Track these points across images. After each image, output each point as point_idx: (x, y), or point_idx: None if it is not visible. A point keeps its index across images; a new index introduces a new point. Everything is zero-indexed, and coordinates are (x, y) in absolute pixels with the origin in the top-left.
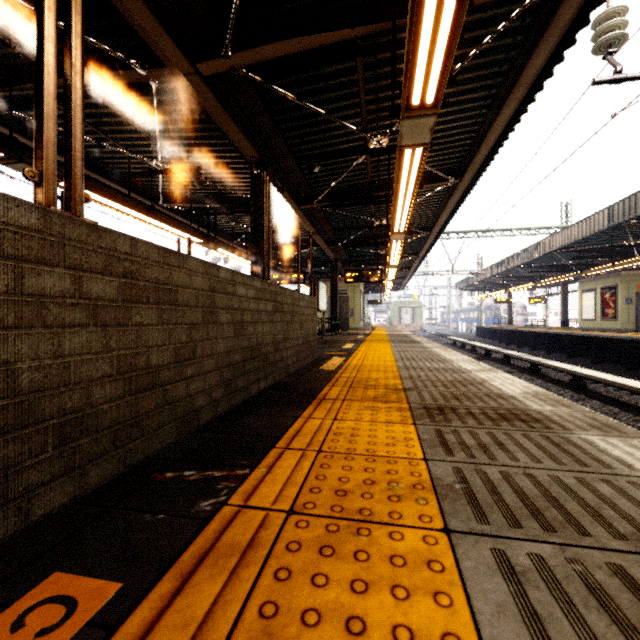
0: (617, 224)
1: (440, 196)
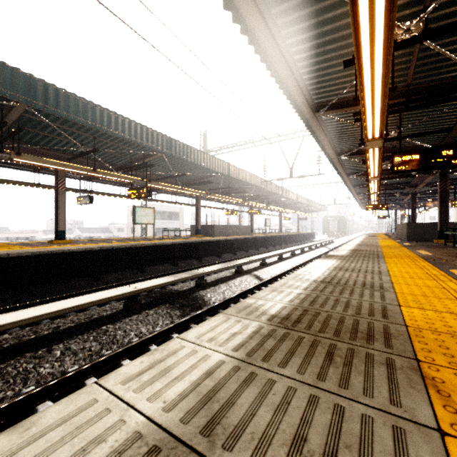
0: (176, 157)
1: (334, 135)
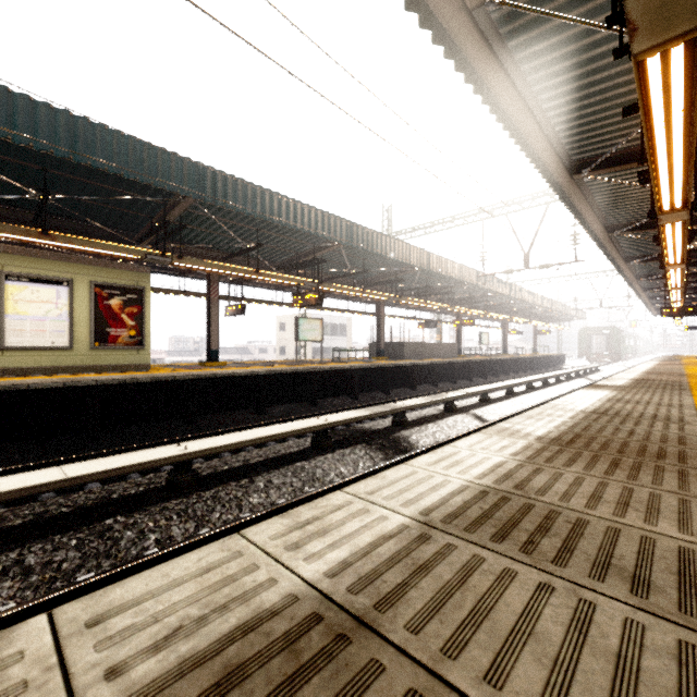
0: (358, 248)
1: (603, 202)
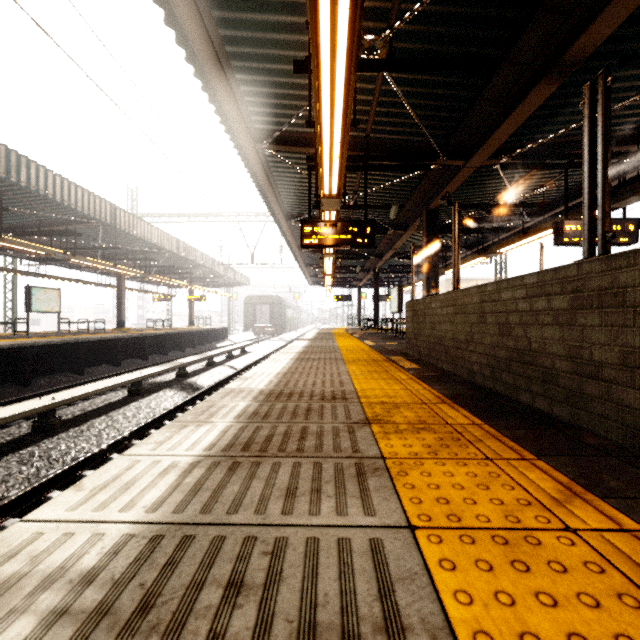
0: None
1: None
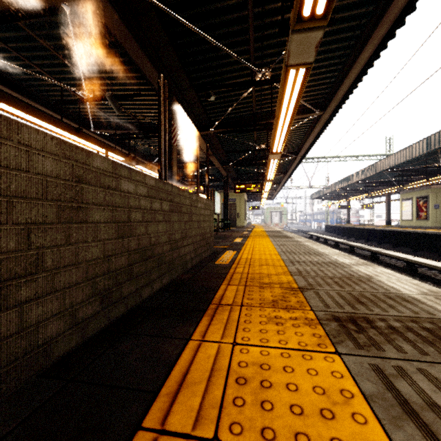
0: (434, 150)
1: (306, 127)
